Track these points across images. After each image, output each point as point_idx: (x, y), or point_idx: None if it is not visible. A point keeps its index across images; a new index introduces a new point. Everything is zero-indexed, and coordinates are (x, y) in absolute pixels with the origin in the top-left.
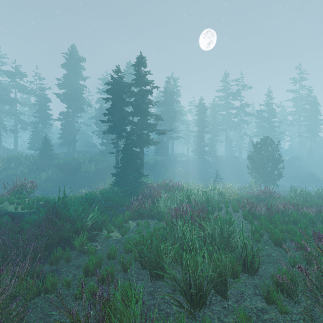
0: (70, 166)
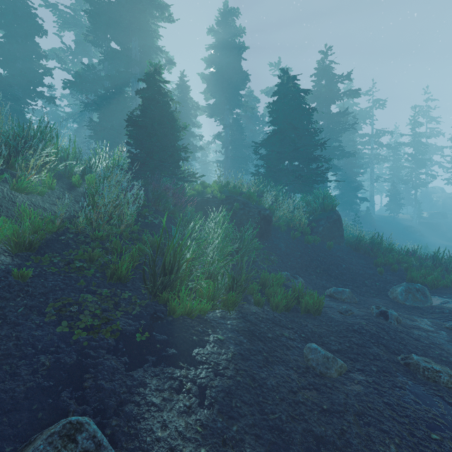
0: (251, 206)
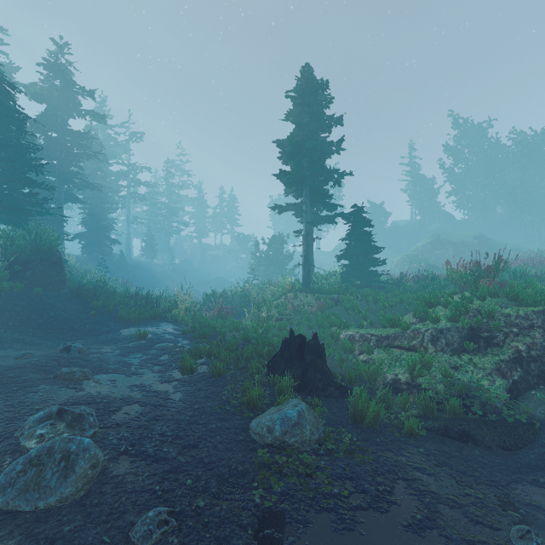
0: None
